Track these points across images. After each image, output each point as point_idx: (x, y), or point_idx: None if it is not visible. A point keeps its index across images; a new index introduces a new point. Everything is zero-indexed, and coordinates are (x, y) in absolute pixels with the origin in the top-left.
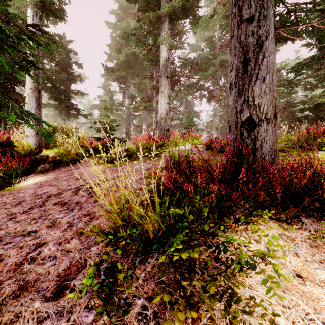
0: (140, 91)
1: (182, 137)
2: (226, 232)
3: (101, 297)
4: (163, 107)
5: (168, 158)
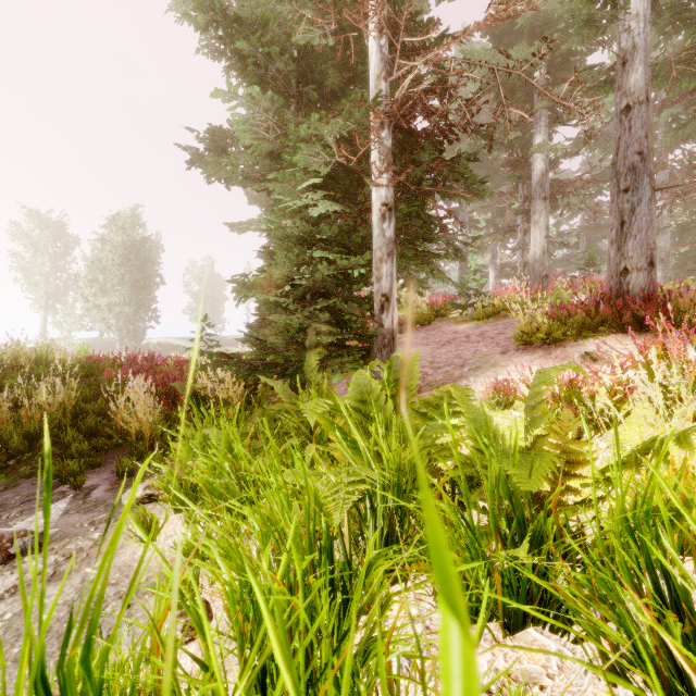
0: (485, 207)
1: (571, 285)
2: (586, 333)
3: (527, 344)
4: (538, 244)
5: (552, 301)
